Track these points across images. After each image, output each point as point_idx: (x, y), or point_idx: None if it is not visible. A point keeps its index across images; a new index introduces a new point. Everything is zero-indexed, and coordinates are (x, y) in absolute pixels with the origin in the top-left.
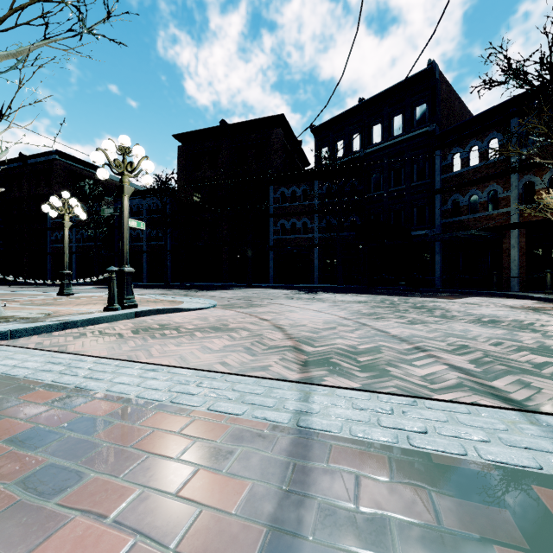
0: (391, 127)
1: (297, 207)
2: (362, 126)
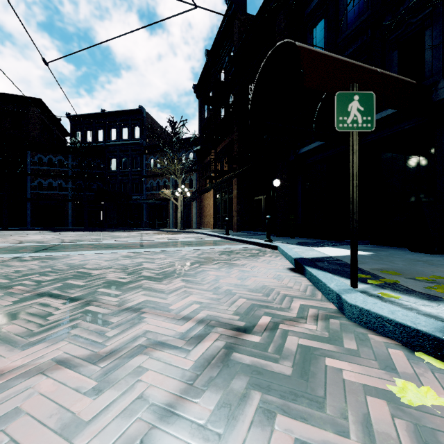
0: (122, 133)
1: (54, 171)
2: (104, 126)
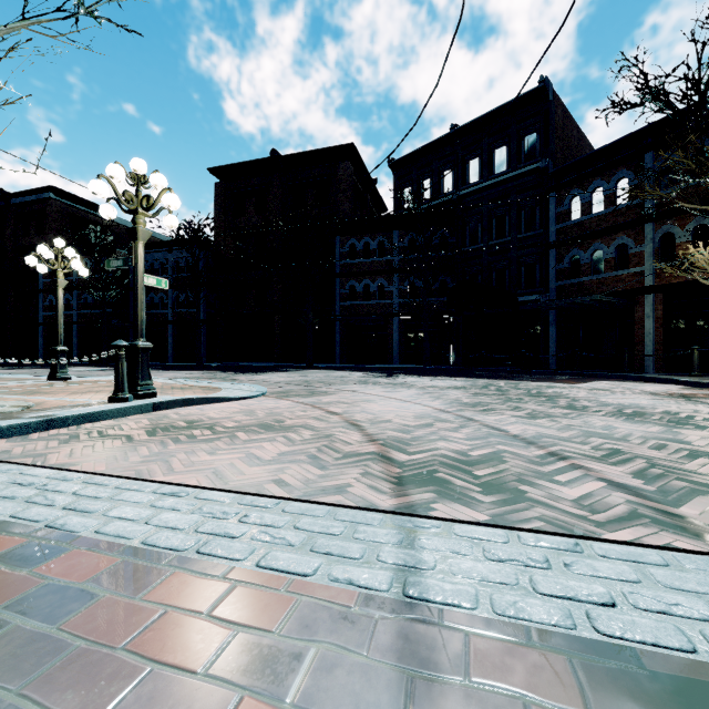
0: (493, 162)
1: (371, 265)
2: (455, 161)
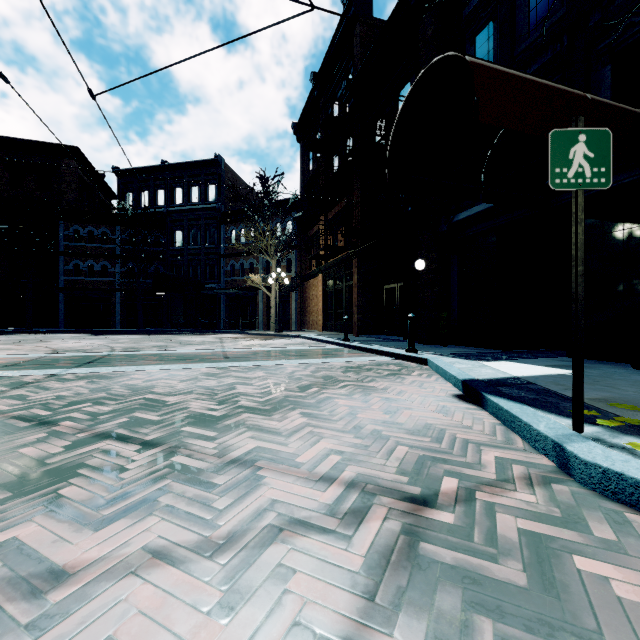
0: (190, 194)
1: (96, 249)
2: (166, 185)
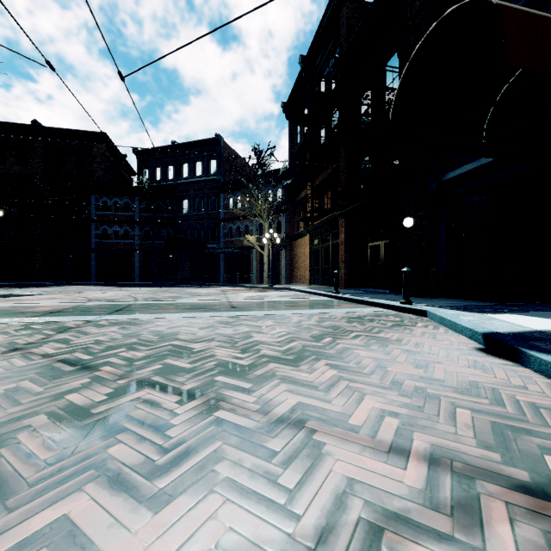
0: (195, 169)
1: (120, 216)
2: (175, 161)
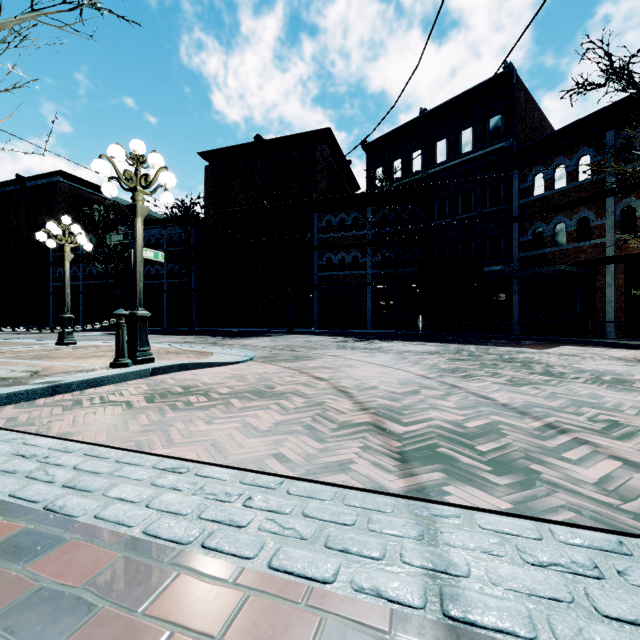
0: (459, 143)
1: (346, 238)
2: (424, 142)
